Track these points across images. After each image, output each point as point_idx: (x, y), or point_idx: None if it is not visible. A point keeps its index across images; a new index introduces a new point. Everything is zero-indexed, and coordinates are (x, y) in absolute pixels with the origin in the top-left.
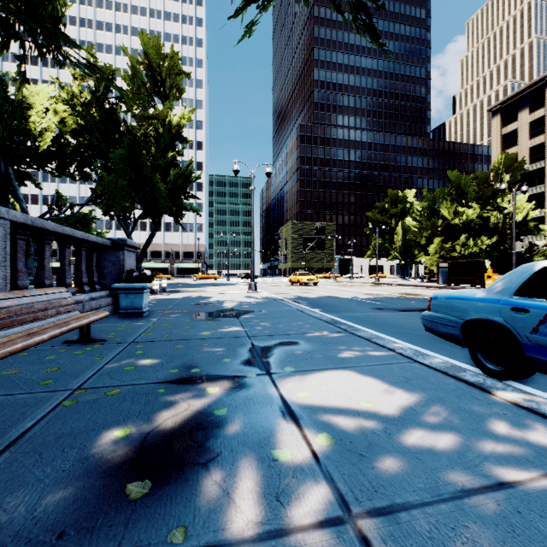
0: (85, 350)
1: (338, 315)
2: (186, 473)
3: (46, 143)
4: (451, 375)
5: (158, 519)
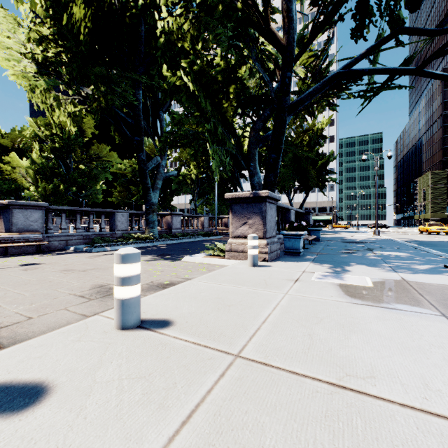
0: (313, 245)
1: (429, 248)
2: (352, 254)
3: None
4: (437, 255)
5: (349, 254)
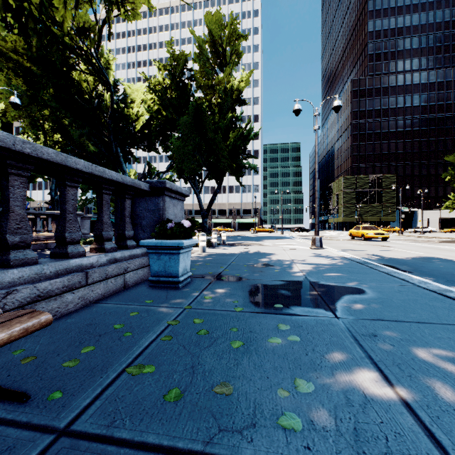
0: None
1: None
2: None
3: (139, 124)
4: None
5: None
